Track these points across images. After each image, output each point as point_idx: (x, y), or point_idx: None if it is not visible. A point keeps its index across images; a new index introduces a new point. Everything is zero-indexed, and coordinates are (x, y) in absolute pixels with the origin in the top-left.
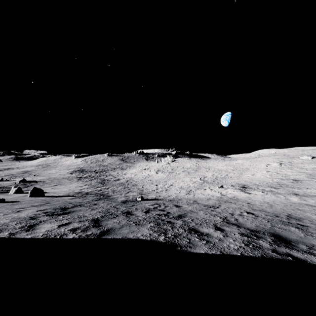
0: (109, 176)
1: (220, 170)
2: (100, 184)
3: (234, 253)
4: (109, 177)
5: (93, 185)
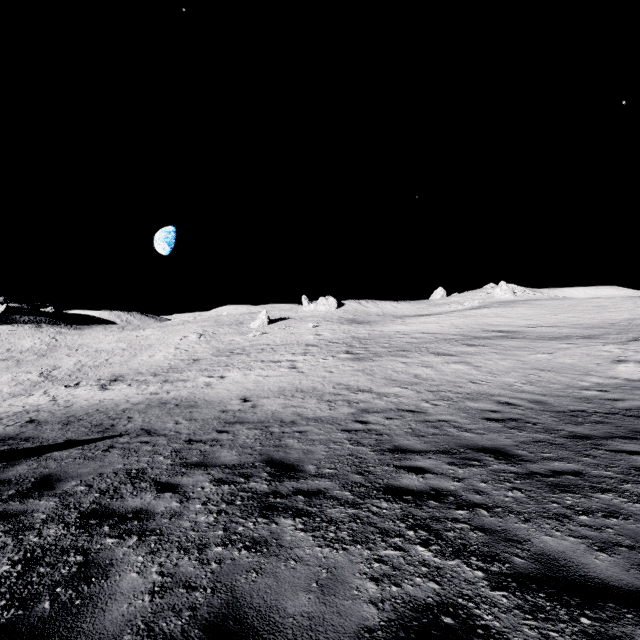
0: None
1: (100, 351)
2: None
3: None
4: None
5: None
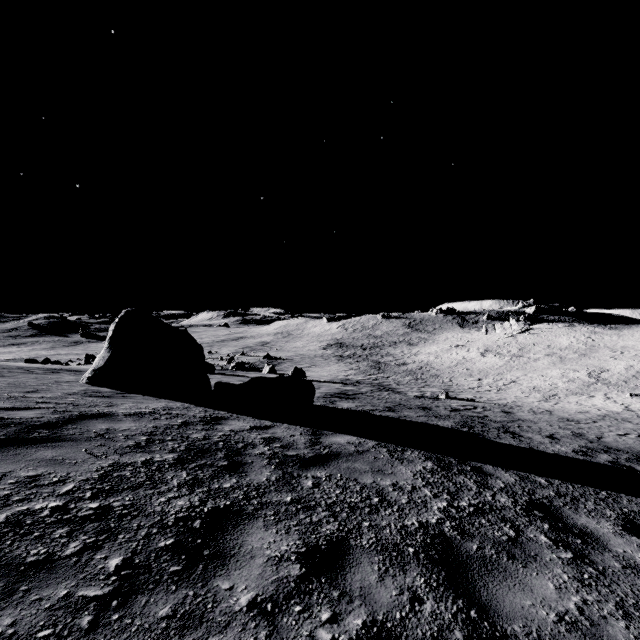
0: (387, 356)
1: None
2: (374, 370)
3: (548, 451)
4: (388, 358)
5: (362, 370)
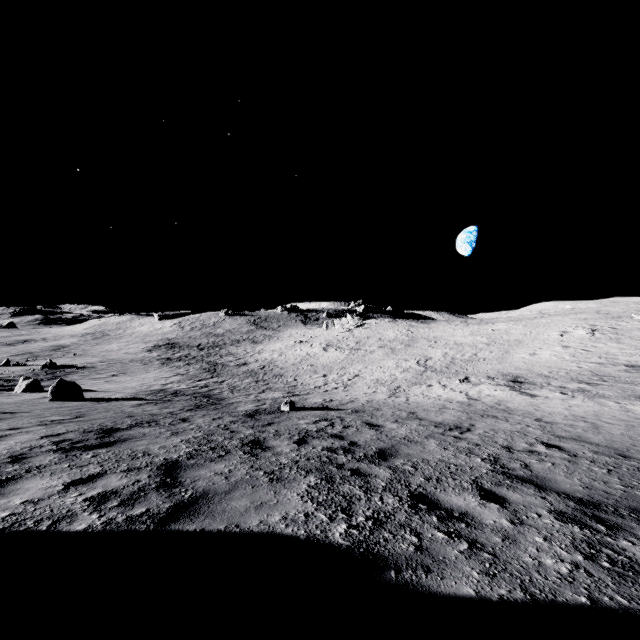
0: (227, 356)
1: (461, 345)
2: (207, 374)
3: (568, 593)
4: (227, 359)
5: (191, 375)
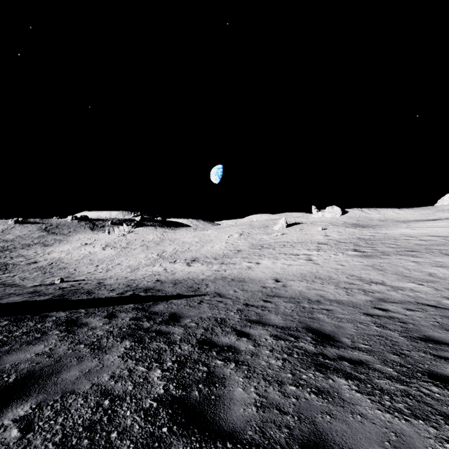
0: (18, 257)
1: (185, 243)
2: None
3: (103, 297)
4: (18, 259)
5: None
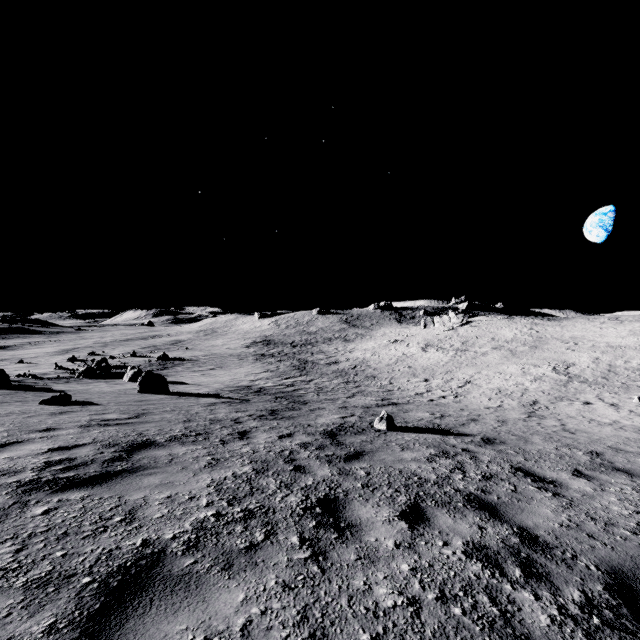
0: (318, 353)
1: (619, 347)
2: (295, 372)
3: None
4: (318, 356)
5: (280, 372)
